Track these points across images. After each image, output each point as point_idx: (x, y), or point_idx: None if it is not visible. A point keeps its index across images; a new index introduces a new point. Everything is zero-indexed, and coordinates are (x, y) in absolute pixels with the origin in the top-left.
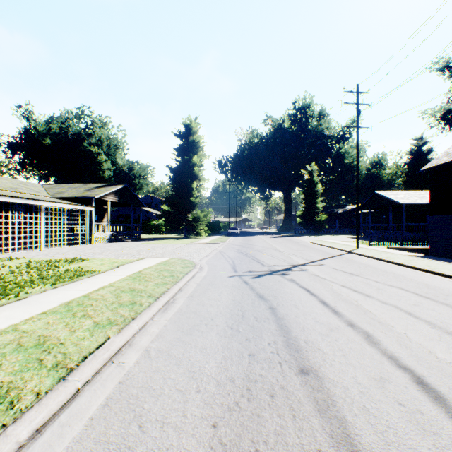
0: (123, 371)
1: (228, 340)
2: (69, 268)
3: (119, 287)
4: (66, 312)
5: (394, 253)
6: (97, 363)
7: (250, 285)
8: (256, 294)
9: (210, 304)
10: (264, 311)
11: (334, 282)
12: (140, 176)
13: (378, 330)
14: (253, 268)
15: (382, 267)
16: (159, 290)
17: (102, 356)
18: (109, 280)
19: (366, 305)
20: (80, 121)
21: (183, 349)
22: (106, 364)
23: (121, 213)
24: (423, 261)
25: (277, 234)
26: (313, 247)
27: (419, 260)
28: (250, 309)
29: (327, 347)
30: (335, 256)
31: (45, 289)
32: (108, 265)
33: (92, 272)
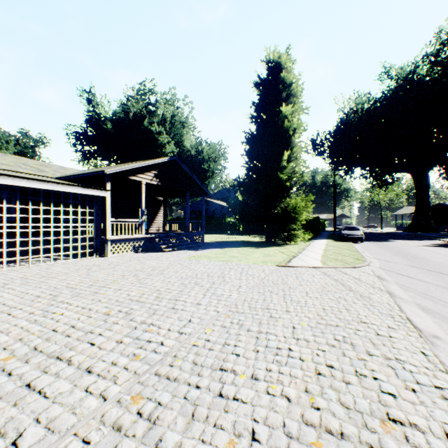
0: None
1: None
2: None
3: None
4: None
5: None
6: None
7: None
8: None
9: None
10: None
11: None
12: (210, 158)
13: None
14: None
15: None
16: None
17: None
18: None
19: None
20: (141, 98)
21: None
22: None
23: (194, 209)
24: None
25: (426, 237)
26: None
27: None
28: None
29: None
30: None
31: None
32: None
33: None
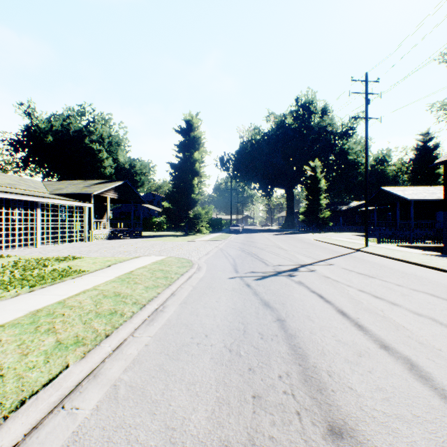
0: (72, 426)
1: (225, 370)
2: (58, 267)
3: (103, 290)
4: (29, 325)
5: (408, 252)
6: (36, 413)
7: (253, 289)
8: (260, 301)
9: (205, 313)
10: (271, 324)
11: (349, 285)
12: (142, 173)
13: (423, 355)
14: (256, 267)
15: (399, 267)
16: (148, 295)
17: (47, 400)
18: (94, 282)
19: (396, 317)
20: (81, 118)
21: (163, 384)
22: (54, 410)
23: (123, 210)
24: (443, 261)
25: (280, 231)
26: (318, 245)
27: (439, 260)
28: (253, 322)
29: (361, 385)
30: (343, 254)
31: (19, 293)
32: (100, 264)
33: (79, 272)
